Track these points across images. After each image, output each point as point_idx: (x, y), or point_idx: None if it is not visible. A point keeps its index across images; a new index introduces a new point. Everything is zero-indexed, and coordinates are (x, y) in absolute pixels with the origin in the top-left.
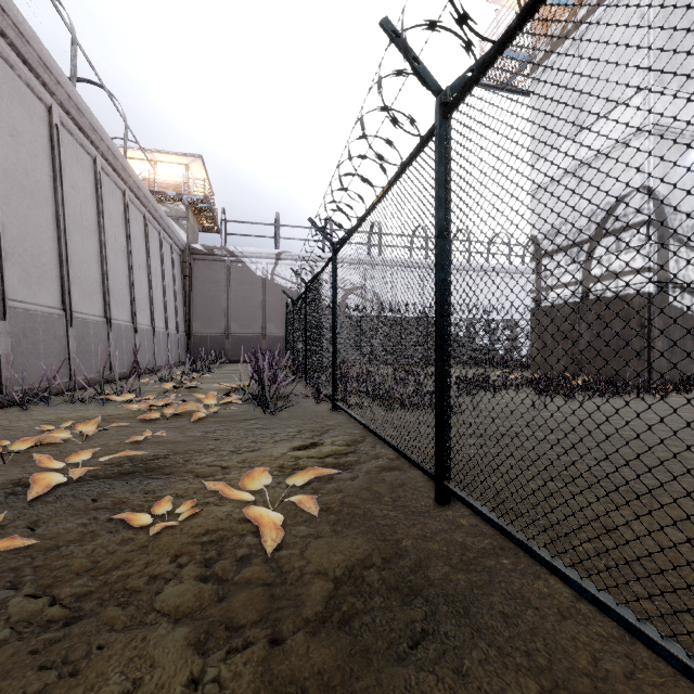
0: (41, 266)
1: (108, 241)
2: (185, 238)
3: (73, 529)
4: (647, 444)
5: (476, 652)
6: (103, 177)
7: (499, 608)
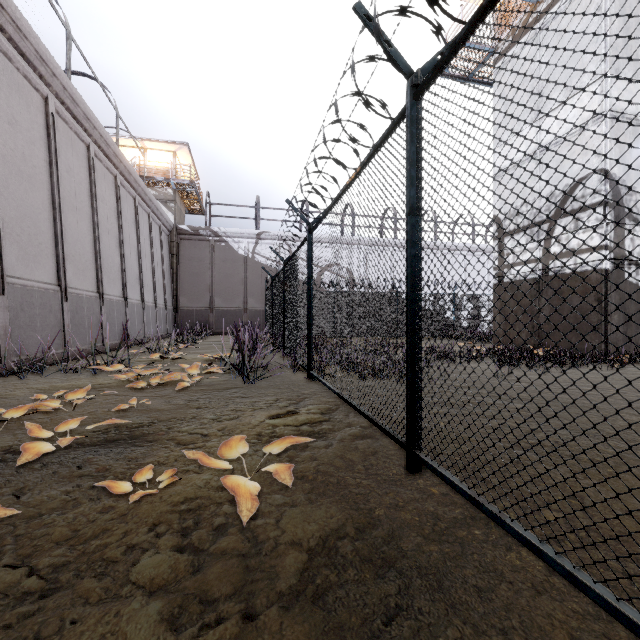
0: (38, 245)
1: (101, 222)
2: (173, 219)
3: (56, 497)
4: (608, 412)
5: (451, 630)
6: (96, 162)
7: (472, 582)
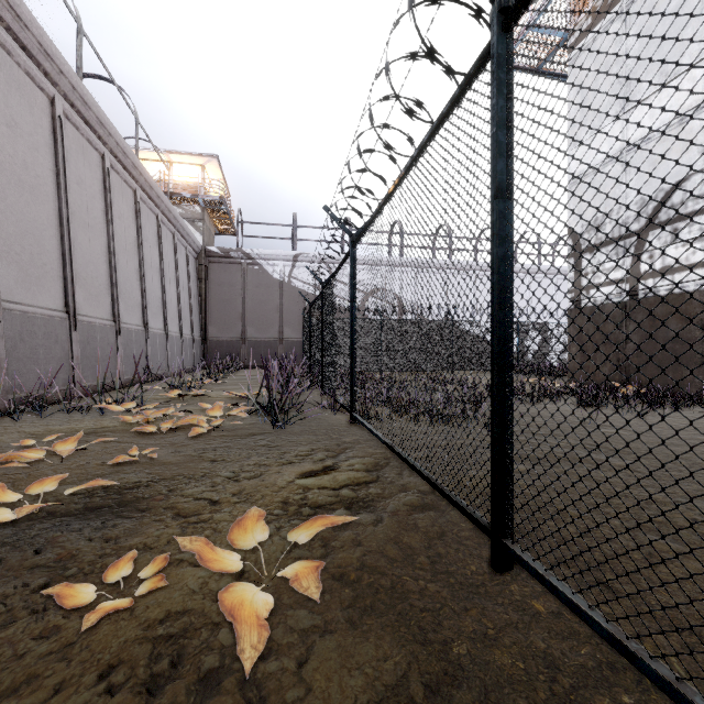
0: (42, 265)
1: (118, 241)
2: (201, 240)
3: None
4: None
5: None
6: (112, 174)
7: None
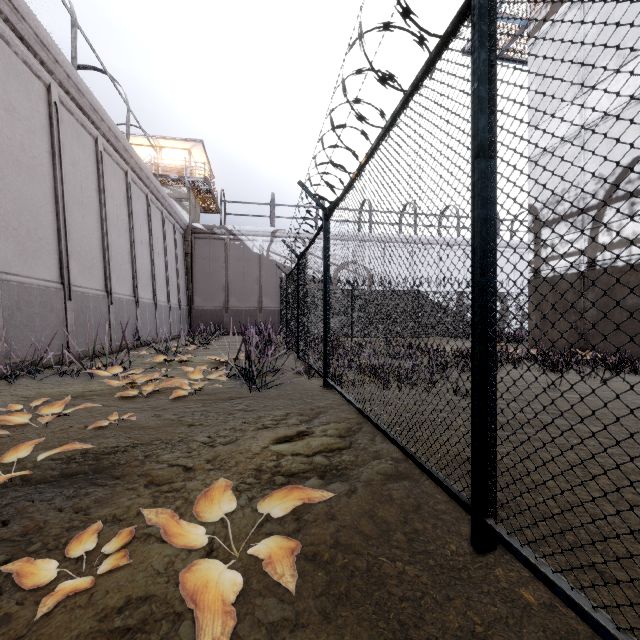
0: (38, 240)
1: (110, 218)
2: (187, 218)
3: None
4: None
5: None
6: (105, 157)
7: None
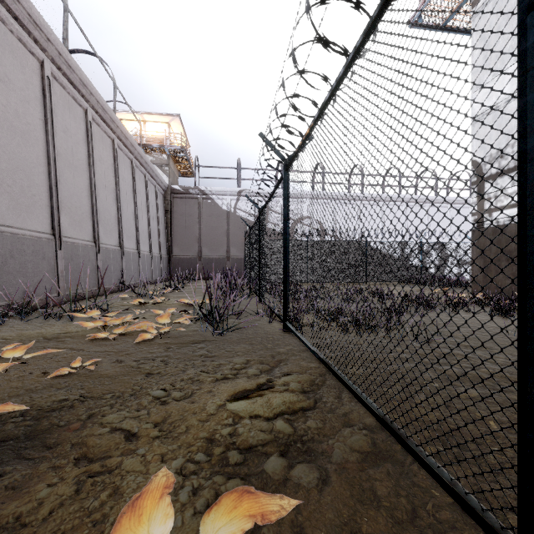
0: (31, 196)
1: (98, 179)
2: (167, 180)
3: None
4: None
5: None
6: (94, 126)
7: None
